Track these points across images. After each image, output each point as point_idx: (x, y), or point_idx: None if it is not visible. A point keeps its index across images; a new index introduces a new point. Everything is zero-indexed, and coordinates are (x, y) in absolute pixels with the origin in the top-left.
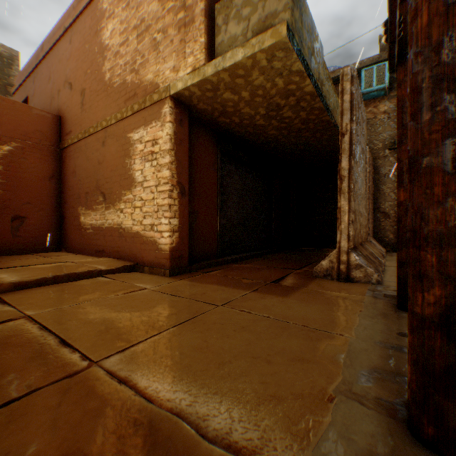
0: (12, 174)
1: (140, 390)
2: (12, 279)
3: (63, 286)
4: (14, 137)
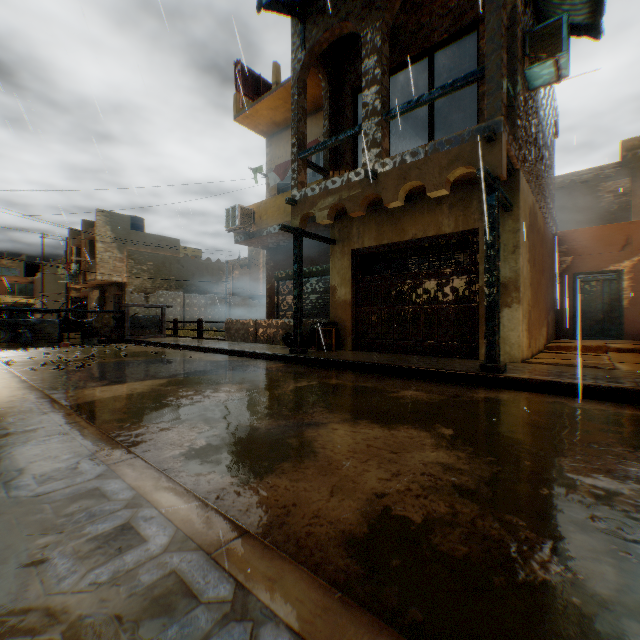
0: (637, 278)
1: (611, 364)
2: (613, 346)
3: (639, 354)
4: (639, 248)
